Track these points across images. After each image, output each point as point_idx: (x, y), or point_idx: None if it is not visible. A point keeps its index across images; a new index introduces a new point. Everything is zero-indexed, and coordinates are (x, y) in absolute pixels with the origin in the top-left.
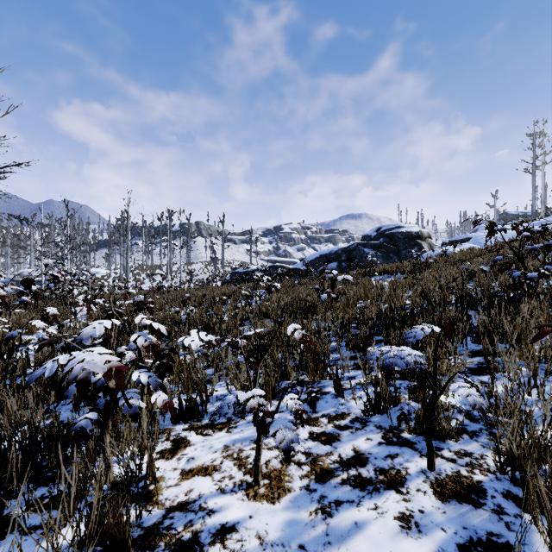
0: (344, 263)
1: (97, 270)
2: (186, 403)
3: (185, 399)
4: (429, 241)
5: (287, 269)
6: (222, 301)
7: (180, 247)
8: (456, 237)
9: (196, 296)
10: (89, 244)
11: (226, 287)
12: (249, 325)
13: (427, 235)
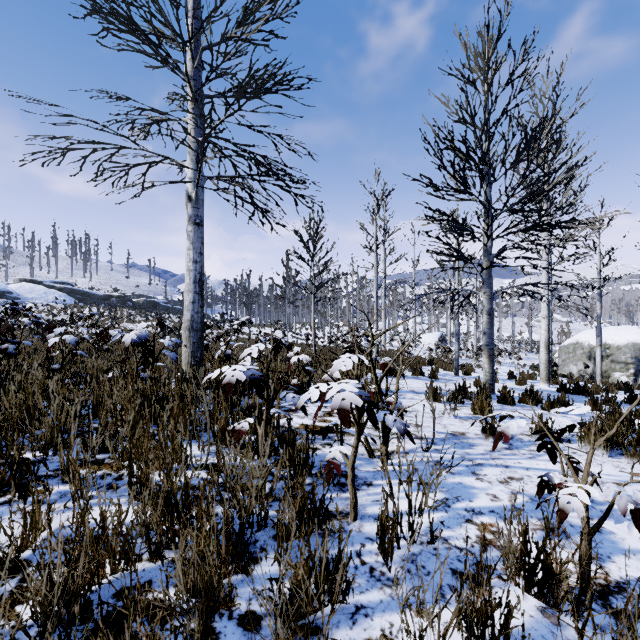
0: None
1: None
2: None
3: None
4: None
5: None
6: None
7: None
8: None
9: None
10: None
11: None
12: None
13: None
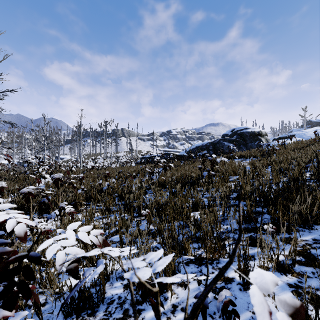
0: (211, 151)
1: (64, 156)
2: (79, 294)
3: (77, 290)
4: (265, 137)
5: (175, 155)
6: (133, 175)
7: (111, 143)
8: (283, 135)
9: (117, 172)
10: (59, 141)
11: (137, 166)
12: (151, 194)
13: (264, 133)
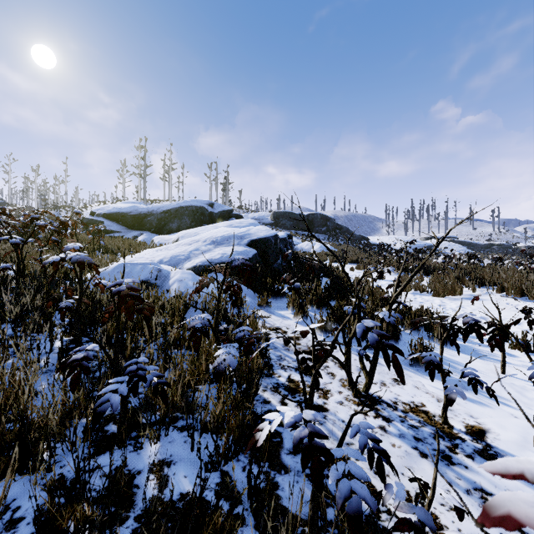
0: None
1: None
2: None
3: None
4: None
5: None
6: None
7: None
8: None
9: None
10: None
11: None
12: None
13: None
